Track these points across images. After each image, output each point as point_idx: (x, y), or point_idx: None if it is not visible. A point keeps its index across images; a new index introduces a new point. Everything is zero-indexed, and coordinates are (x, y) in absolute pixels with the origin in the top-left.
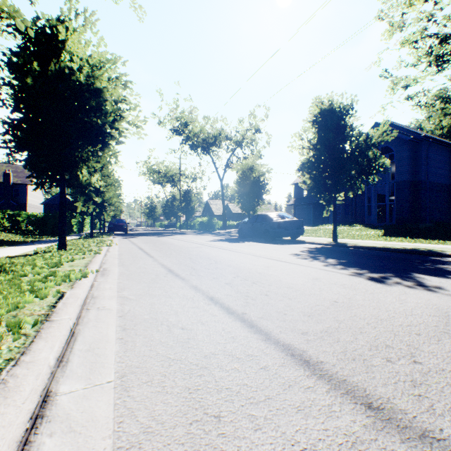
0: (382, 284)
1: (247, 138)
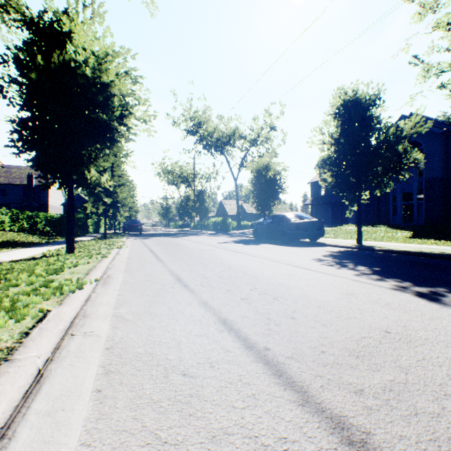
0: (438, 304)
1: (262, 136)
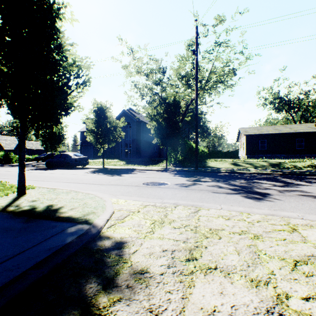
0: (112, 176)
1: None
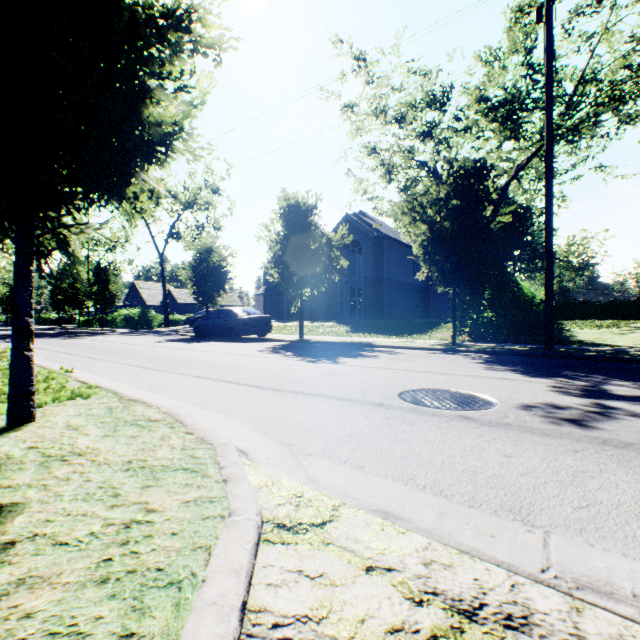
0: (313, 363)
1: (202, 200)
